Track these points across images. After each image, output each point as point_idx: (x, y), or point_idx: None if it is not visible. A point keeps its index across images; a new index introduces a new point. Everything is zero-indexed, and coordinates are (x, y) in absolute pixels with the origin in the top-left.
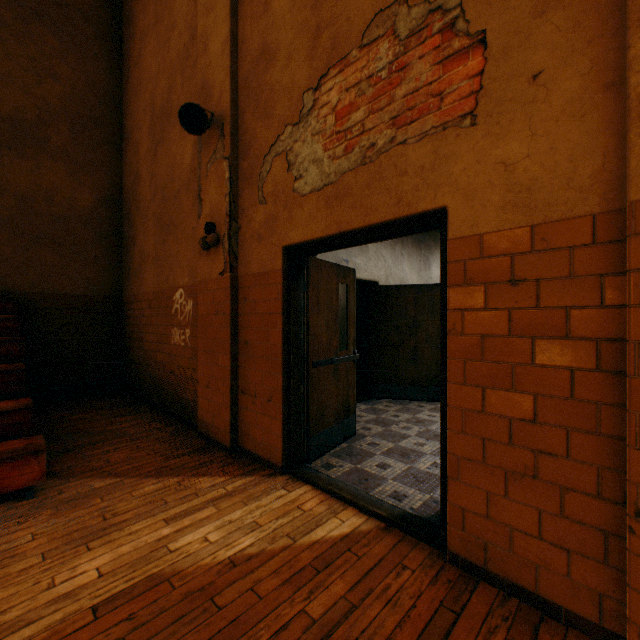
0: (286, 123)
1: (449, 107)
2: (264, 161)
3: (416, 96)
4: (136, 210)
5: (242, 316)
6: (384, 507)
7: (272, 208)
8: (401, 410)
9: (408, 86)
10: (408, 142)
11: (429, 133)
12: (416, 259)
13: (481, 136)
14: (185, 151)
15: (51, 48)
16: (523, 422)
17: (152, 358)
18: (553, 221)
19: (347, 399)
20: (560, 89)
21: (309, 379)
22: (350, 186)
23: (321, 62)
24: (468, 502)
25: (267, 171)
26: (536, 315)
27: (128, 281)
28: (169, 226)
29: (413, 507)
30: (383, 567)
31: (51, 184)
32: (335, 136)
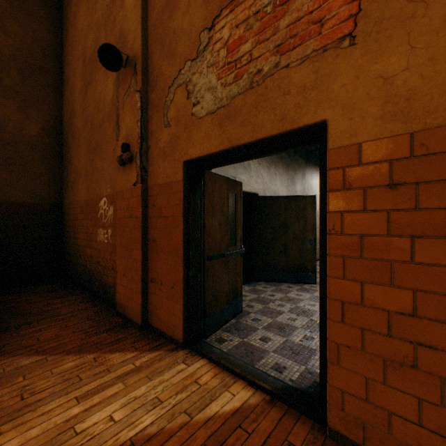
0: (186, 59)
1: (329, 31)
2: (168, 92)
3: (298, 24)
4: (72, 137)
5: (151, 219)
6: (268, 380)
7: (175, 130)
8: (275, 290)
9: (291, 16)
10: (291, 65)
11: (310, 56)
12: (285, 177)
13: (360, 54)
14: (108, 89)
15: (3, 9)
16: (402, 315)
17: (83, 252)
18: (433, 127)
19: (235, 284)
20: (441, 2)
21: (205, 270)
22: (239, 107)
23: (215, 5)
24: (347, 385)
25: (171, 100)
26: (415, 216)
27: (66, 192)
28: (96, 149)
29: (292, 379)
30: (271, 445)
31: (3, 116)
32: (227, 66)
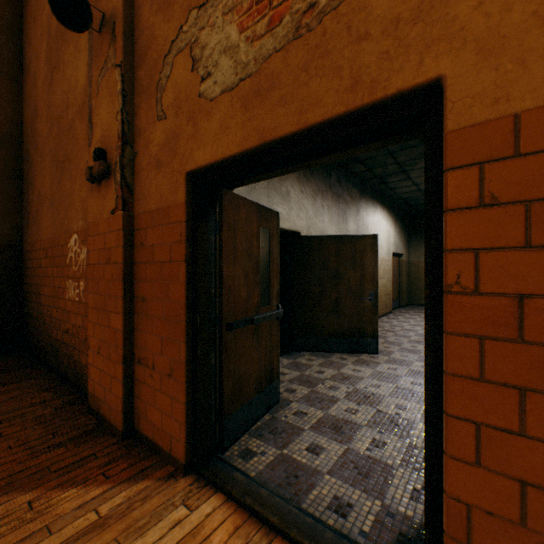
0: (190, 7)
1: None
2: (163, 63)
3: None
4: (34, 148)
5: (138, 265)
6: (326, 540)
7: (173, 123)
8: (325, 364)
9: None
10: None
11: None
12: (335, 212)
13: None
14: (79, 72)
15: None
16: None
17: (48, 314)
18: None
19: (270, 362)
20: None
21: (222, 346)
22: (277, 74)
23: None
24: None
25: (167, 76)
26: None
27: (27, 228)
28: (64, 162)
29: (364, 530)
30: None
31: None
32: (255, 6)
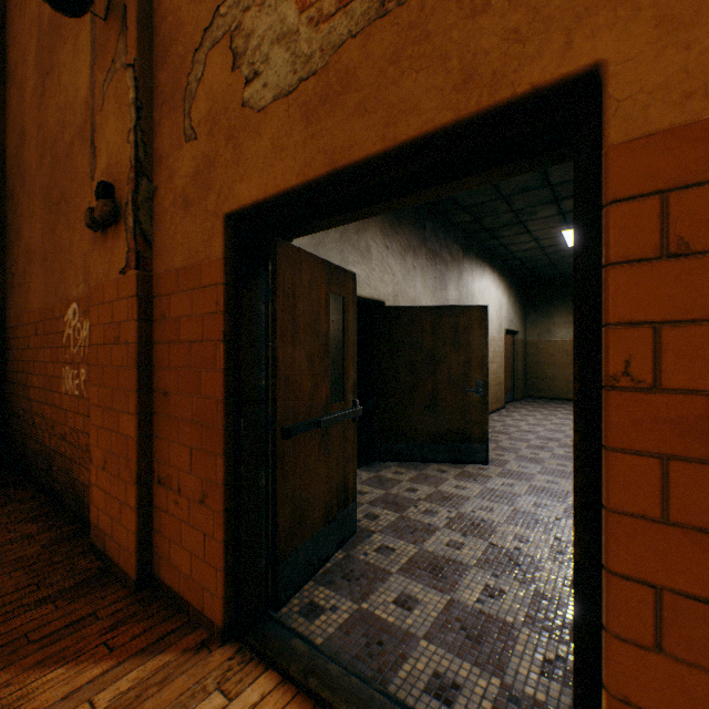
0: None
1: None
2: (193, 61)
3: None
4: (21, 186)
5: (159, 346)
6: None
7: (206, 145)
8: (417, 479)
9: None
10: None
11: None
12: (431, 275)
13: None
14: (79, 78)
15: None
16: None
17: (39, 413)
18: None
19: (344, 480)
20: None
21: (277, 459)
22: (353, 69)
23: None
24: None
25: (198, 78)
26: None
27: (12, 295)
28: (59, 203)
29: None
30: None
31: None
32: None
